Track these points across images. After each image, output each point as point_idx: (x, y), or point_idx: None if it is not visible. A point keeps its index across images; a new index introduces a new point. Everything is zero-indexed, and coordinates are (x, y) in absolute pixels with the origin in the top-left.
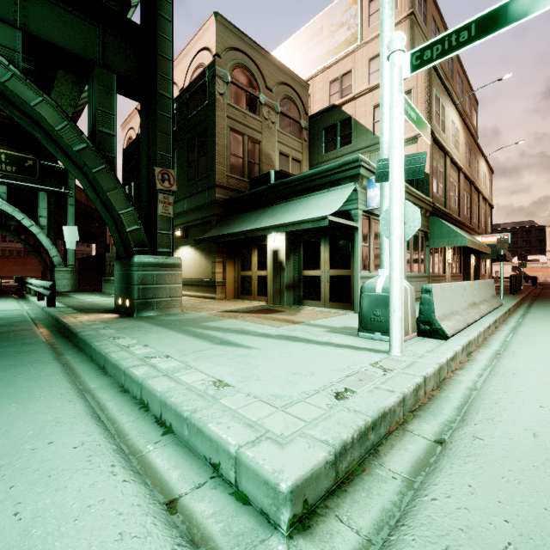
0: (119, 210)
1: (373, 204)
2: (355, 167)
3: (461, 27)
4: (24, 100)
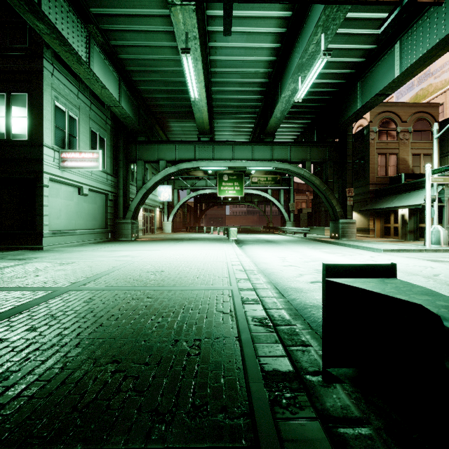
0: (334, 205)
1: None
2: None
3: (442, 167)
4: (312, 180)
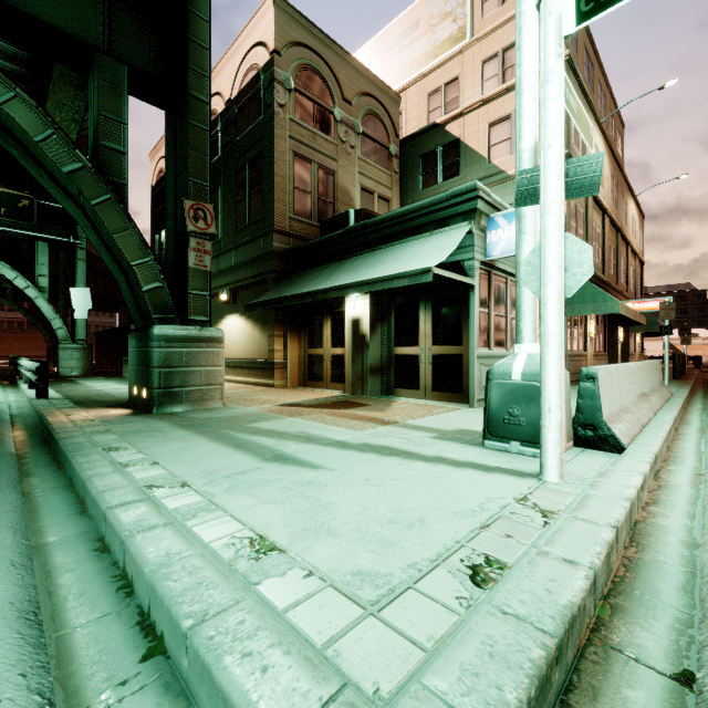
0: (131, 259)
1: (495, 252)
2: (470, 199)
3: None
4: None
